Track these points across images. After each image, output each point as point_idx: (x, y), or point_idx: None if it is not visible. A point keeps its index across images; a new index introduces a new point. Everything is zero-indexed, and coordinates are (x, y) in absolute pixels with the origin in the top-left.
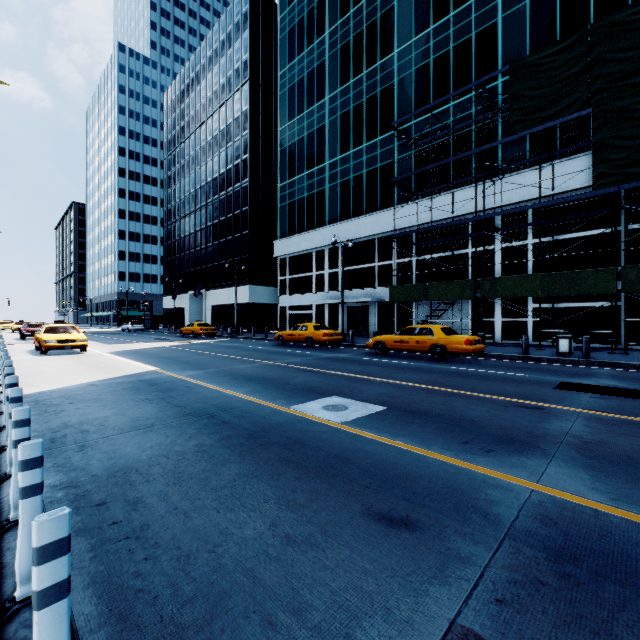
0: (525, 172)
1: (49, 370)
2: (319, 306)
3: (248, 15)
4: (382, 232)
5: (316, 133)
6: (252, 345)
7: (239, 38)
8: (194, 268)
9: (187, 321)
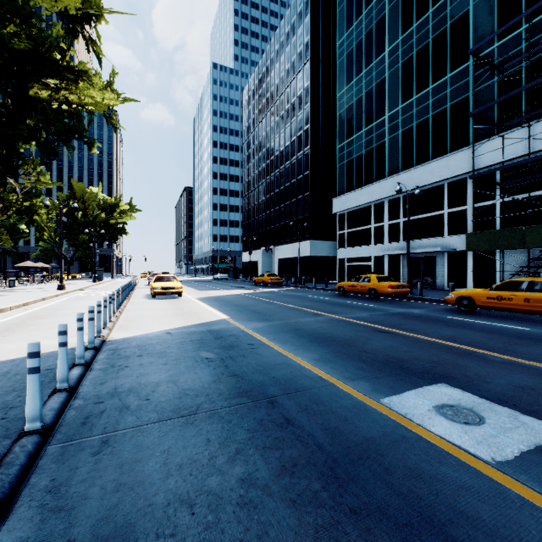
0: None
1: (147, 313)
2: (378, 257)
3: (309, 1)
4: (453, 176)
5: (375, 89)
6: (314, 295)
7: (301, 24)
8: (265, 228)
9: (260, 272)
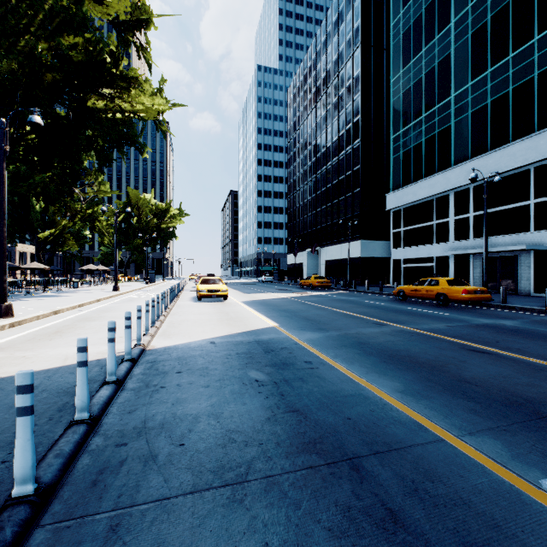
0: None
1: (192, 318)
2: (441, 258)
3: None
4: (542, 158)
5: (437, 68)
6: (369, 300)
7: (350, 10)
8: (310, 229)
9: (305, 274)
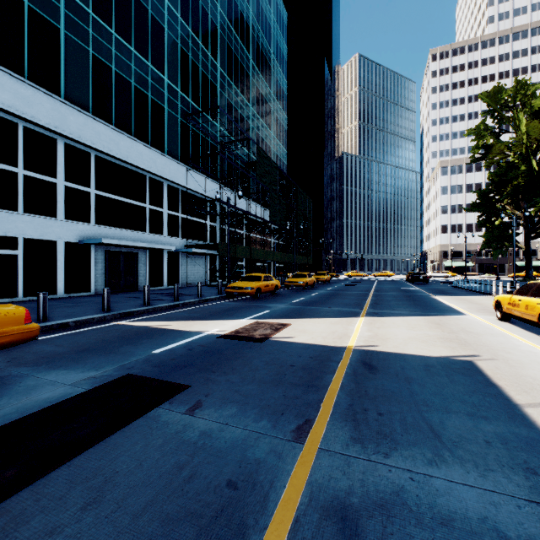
0: (229, 190)
1: None
2: (39, 243)
3: None
4: (160, 175)
5: None
6: (283, 301)
7: None
8: None
9: None
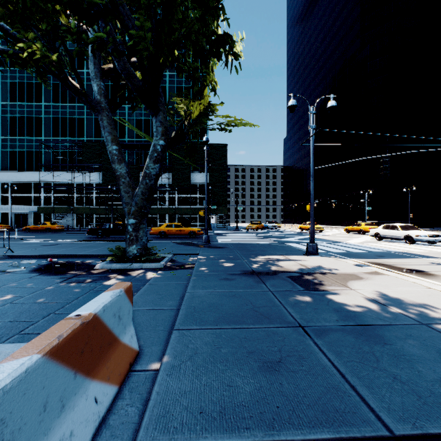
0: (92, 173)
1: None
2: None
3: None
4: (36, 181)
5: None
6: None
7: None
8: None
9: None
